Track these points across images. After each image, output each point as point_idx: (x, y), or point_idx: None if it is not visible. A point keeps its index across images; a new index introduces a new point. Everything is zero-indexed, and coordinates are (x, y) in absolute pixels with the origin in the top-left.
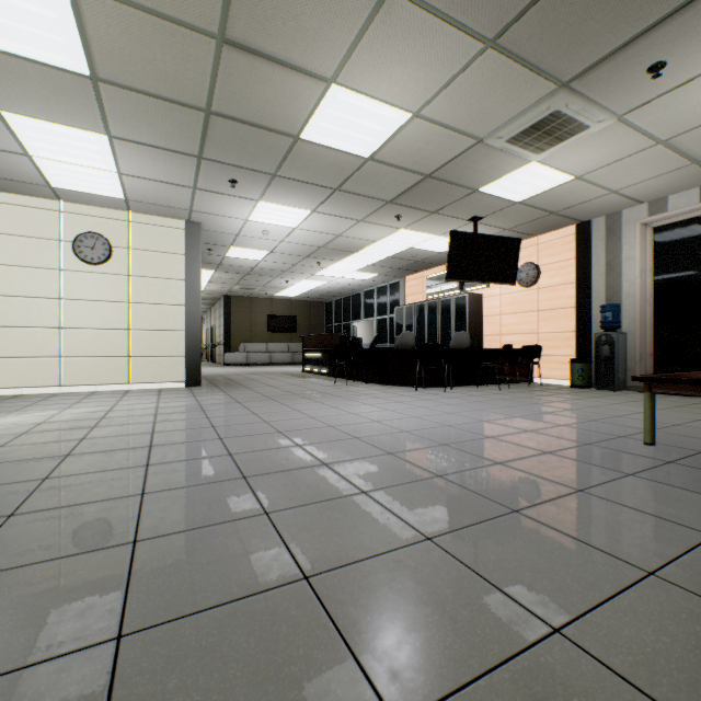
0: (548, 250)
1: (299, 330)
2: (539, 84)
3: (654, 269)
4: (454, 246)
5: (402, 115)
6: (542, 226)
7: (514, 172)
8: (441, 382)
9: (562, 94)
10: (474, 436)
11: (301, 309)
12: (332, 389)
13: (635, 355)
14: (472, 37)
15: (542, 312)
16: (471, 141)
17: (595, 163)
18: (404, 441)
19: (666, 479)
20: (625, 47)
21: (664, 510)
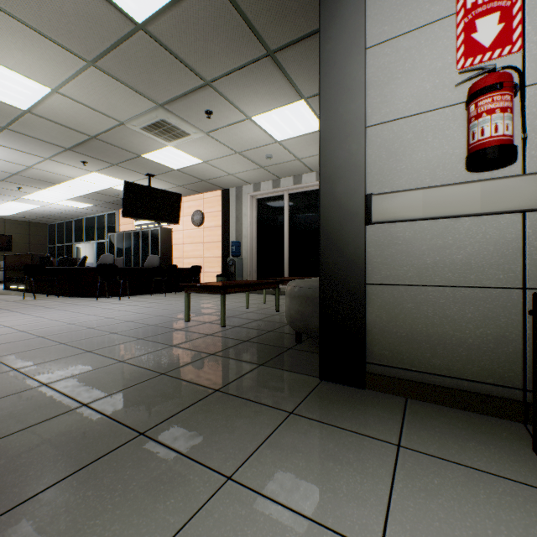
0: (209, 203)
1: (15, 249)
2: (144, 100)
3: (257, 223)
4: (128, 193)
5: (42, 87)
6: (202, 187)
7: (161, 149)
8: (124, 293)
9: (162, 111)
10: (80, 328)
11: (18, 228)
12: (11, 303)
13: (248, 272)
14: (74, 55)
15: (206, 244)
16: (116, 122)
17: (210, 156)
18: (7, 339)
19: (157, 338)
20: (185, 96)
21: (120, 354)
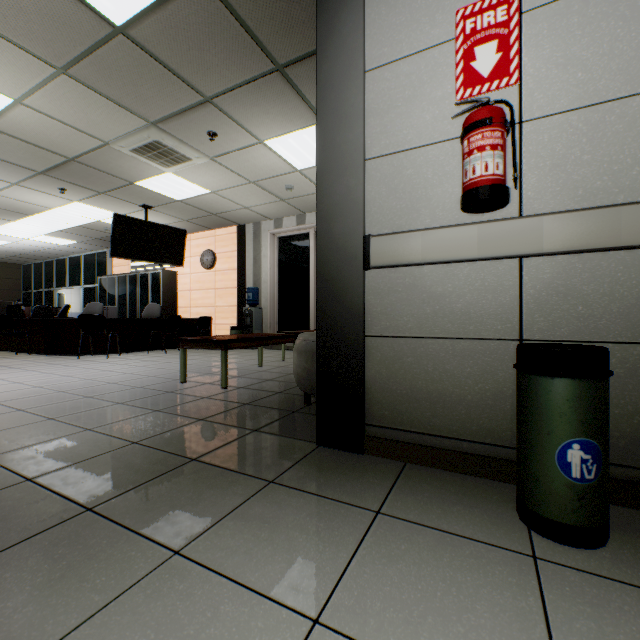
0: (221, 242)
1: None
2: (132, 117)
3: (279, 266)
4: (118, 228)
5: (2, 97)
6: (213, 222)
7: (158, 176)
8: (114, 349)
9: (155, 130)
10: (47, 392)
11: None
12: None
13: (268, 323)
14: (40, 59)
15: (218, 290)
16: (99, 142)
17: (219, 185)
18: None
19: (141, 402)
20: (182, 114)
21: (90, 421)
